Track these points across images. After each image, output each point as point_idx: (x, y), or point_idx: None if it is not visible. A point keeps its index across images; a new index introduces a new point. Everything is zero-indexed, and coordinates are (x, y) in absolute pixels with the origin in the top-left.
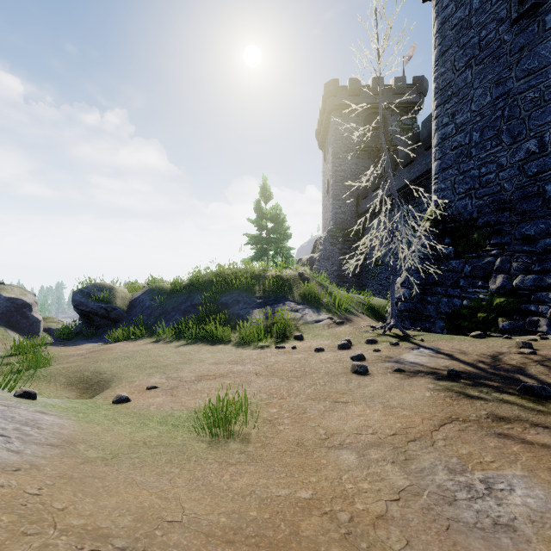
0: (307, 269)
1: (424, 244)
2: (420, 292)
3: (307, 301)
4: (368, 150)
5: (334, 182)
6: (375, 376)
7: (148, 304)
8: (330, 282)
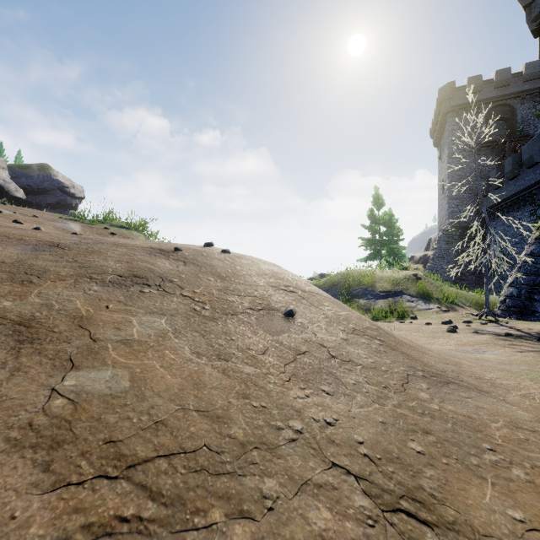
0: (420, 267)
1: (532, 250)
2: (528, 291)
3: (420, 295)
4: (491, 145)
5: (450, 181)
6: (460, 333)
7: None
8: (445, 280)
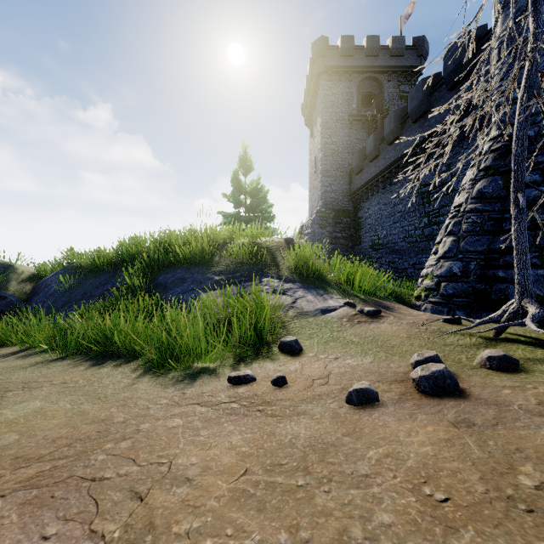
0: None
1: (483, 188)
2: (480, 264)
3: (301, 277)
4: (362, 119)
5: (323, 155)
6: None
7: (54, 289)
8: None
